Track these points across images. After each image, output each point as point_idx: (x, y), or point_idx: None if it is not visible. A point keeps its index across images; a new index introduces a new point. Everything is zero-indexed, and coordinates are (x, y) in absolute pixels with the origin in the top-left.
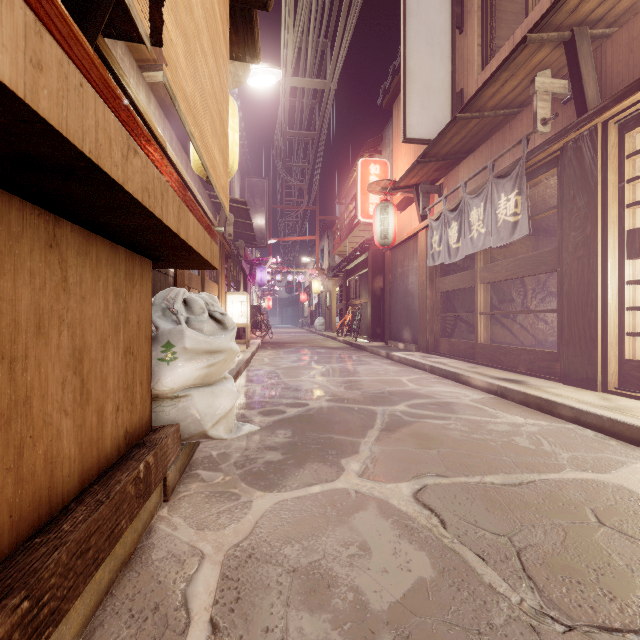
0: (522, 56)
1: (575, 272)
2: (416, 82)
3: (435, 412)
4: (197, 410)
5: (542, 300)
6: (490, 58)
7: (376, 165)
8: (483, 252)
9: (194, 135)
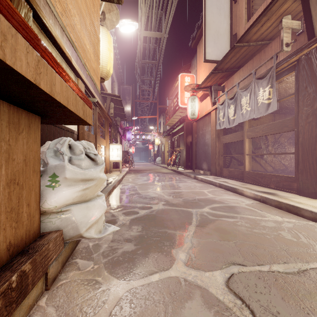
0: (275, 6)
1: (307, 130)
2: (211, 29)
3: (227, 213)
4: (75, 220)
5: (277, 148)
6: (252, 15)
7: (188, 77)
8: (248, 121)
9: (54, 5)
